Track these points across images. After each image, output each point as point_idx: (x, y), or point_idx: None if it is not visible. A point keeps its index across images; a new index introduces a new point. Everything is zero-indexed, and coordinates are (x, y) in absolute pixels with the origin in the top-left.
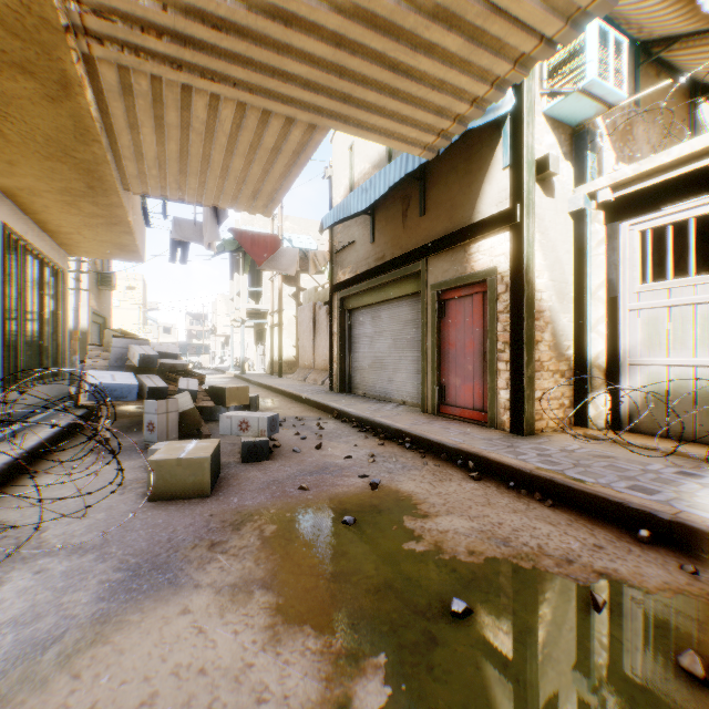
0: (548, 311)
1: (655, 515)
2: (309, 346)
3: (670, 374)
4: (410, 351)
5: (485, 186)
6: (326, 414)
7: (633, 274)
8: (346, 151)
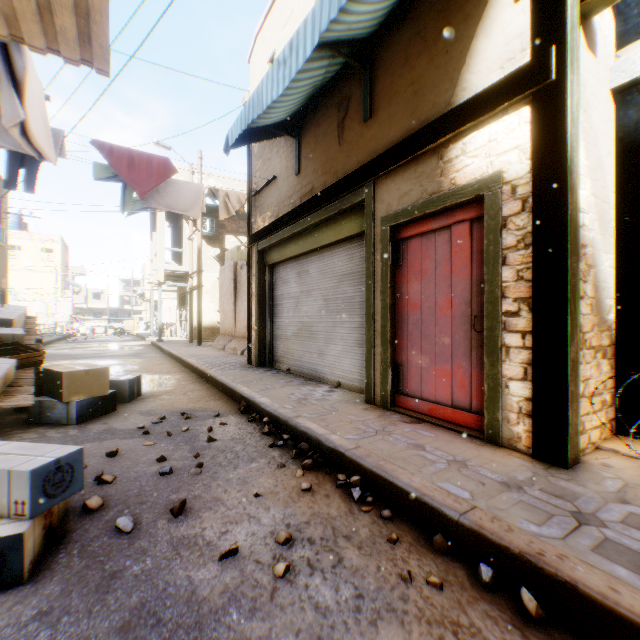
0: (589, 247)
1: None
2: (230, 310)
3: None
4: (348, 316)
5: (478, 43)
6: (231, 404)
7: None
8: (265, 67)
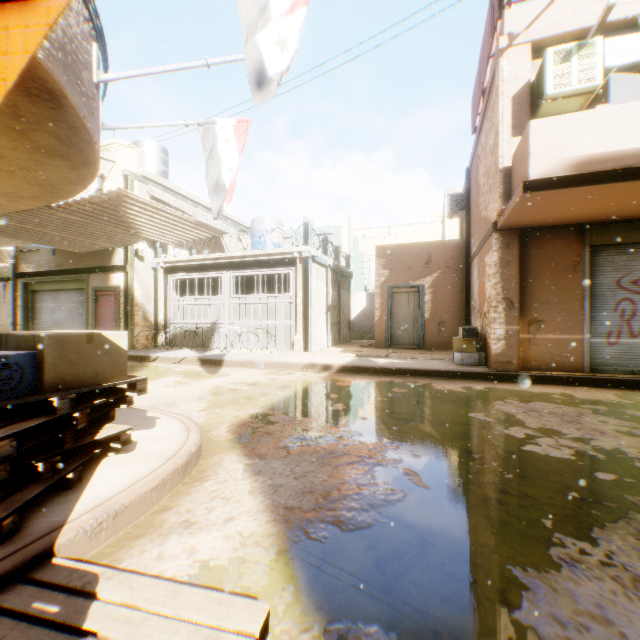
0: (142, 304)
1: (142, 356)
2: None
3: (179, 326)
4: (81, 318)
5: (117, 252)
6: None
7: (171, 293)
8: None
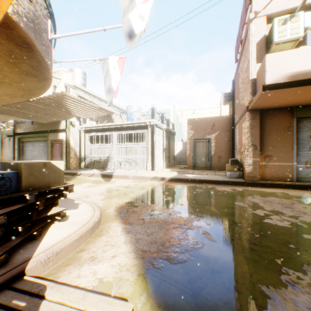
0: (73, 148)
1: (74, 173)
2: None
3: (91, 158)
4: (45, 154)
5: (61, 122)
6: None
7: (87, 142)
8: None
